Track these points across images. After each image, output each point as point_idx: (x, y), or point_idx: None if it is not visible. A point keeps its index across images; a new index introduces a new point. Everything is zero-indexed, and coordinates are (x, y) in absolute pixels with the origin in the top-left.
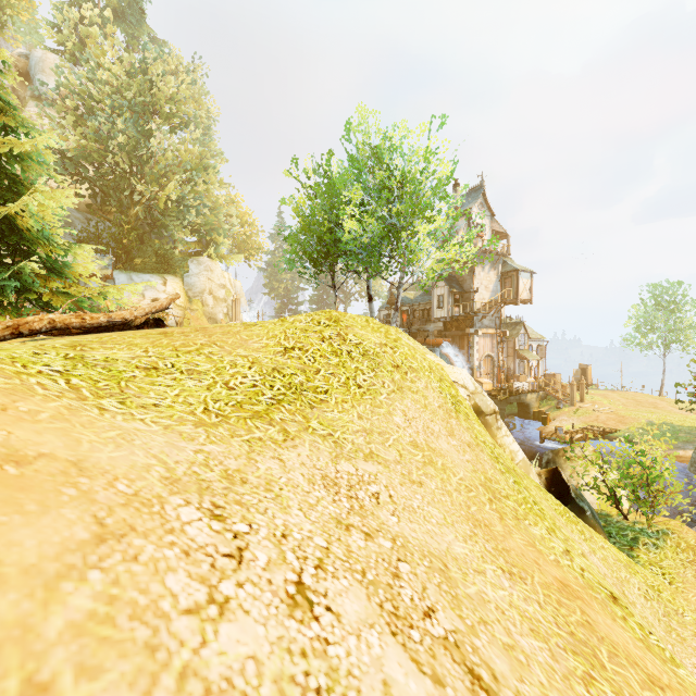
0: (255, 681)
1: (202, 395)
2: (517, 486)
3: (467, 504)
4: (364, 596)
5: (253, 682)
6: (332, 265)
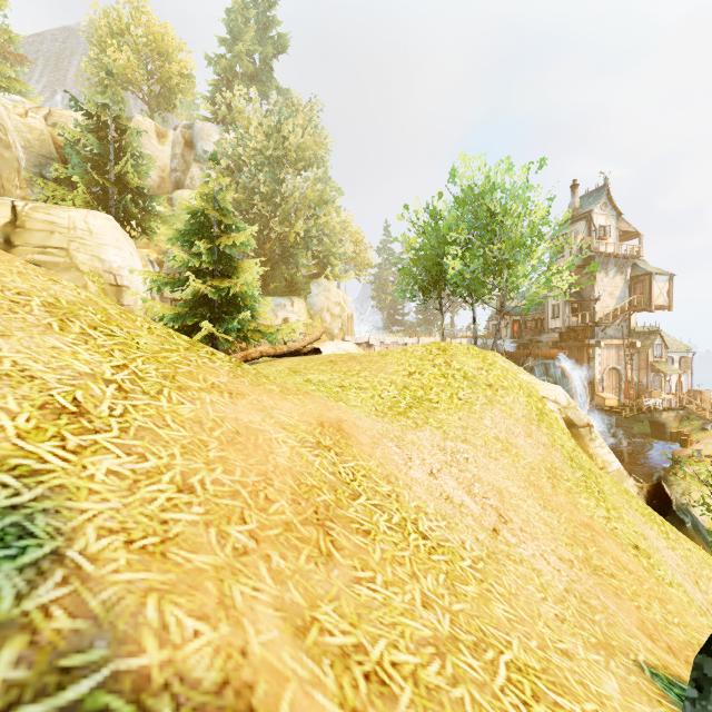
0: (422, 482)
1: (371, 402)
2: (584, 478)
3: (528, 475)
4: (457, 483)
5: (422, 482)
6: (439, 292)
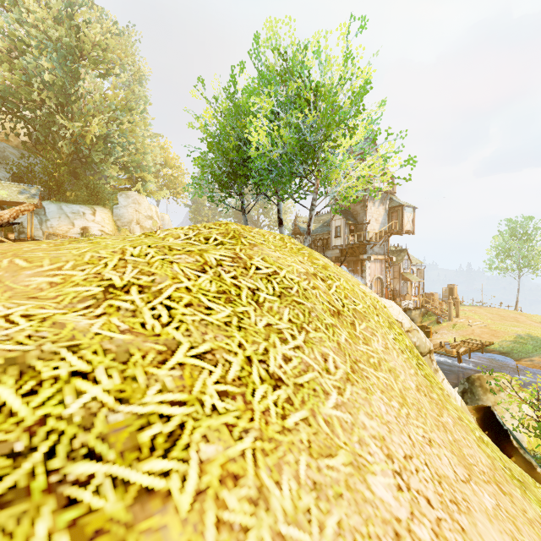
0: None
1: None
2: None
3: None
4: None
5: None
6: (241, 188)
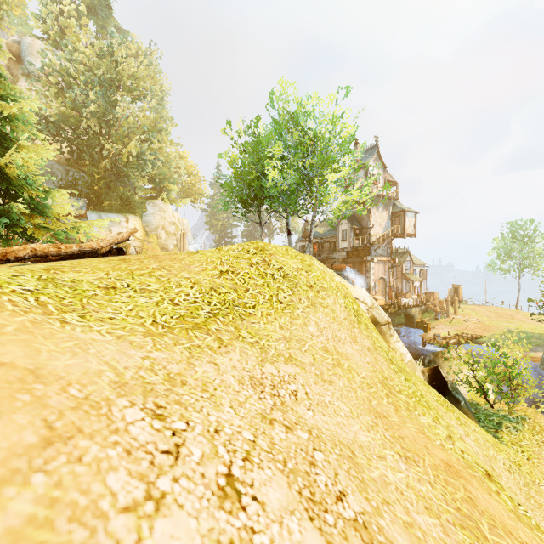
0: None
1: (152, 310)
2: (407, 383)
3: (368, 398)
4: (286, 484)
5: None
6: (259, 206)
